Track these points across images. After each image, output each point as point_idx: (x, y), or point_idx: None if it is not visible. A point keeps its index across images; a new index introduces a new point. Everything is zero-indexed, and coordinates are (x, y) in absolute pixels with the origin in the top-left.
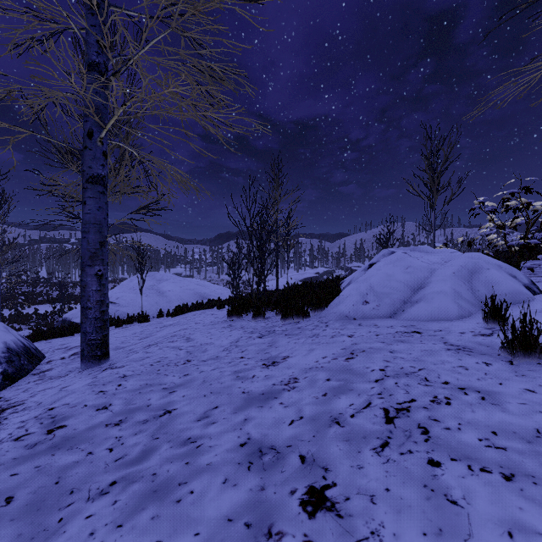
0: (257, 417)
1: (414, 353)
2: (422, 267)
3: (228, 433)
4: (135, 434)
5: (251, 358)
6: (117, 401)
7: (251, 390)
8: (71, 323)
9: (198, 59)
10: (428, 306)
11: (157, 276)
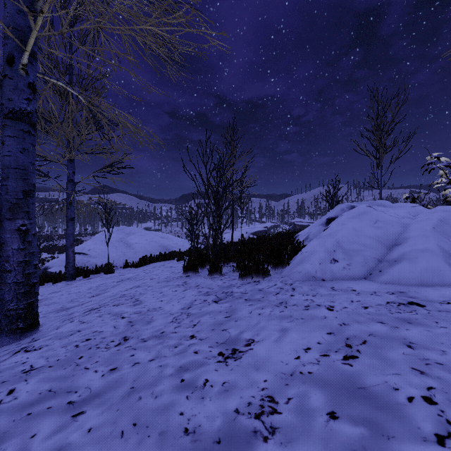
0: None
1: (450, 351)
2: (392, 221)
3: None
4: None
5: (204, 339)
6: None
7: (200, 426)
8: (43, 273)
9: None
10: (414, 267)
11: (126, 230)
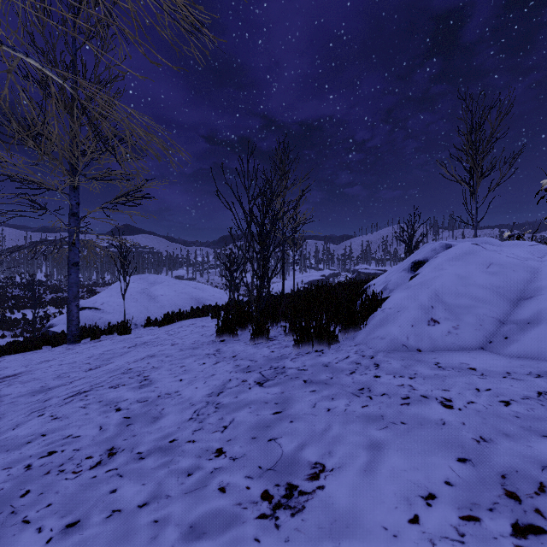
0: None
1: None
2: (512, 264)
3: None
4: None
5: (239, 459)
6: None
7: None
8: (42, 333)
9: None
10: None
11: (150, 279)
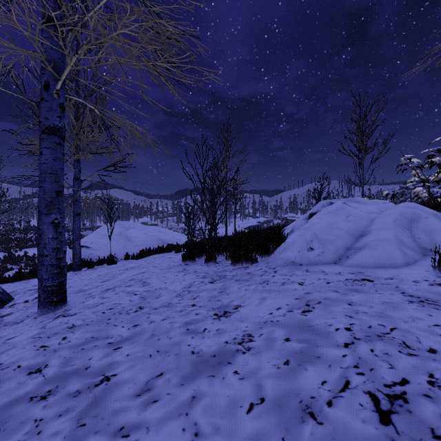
0: (208, 395)
1: (375, 306)
2: (361, 216)
3: (170, 421)
4: (59, 415)
5: (203, 306)
6: (54, 361)
7: (202, 350)
8: None
9: (152, 17)
10: (373, 253)
11: (126, 224)
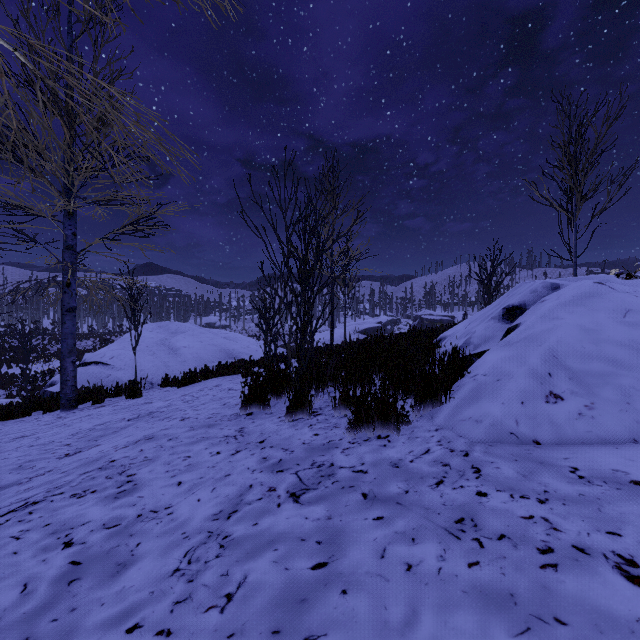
0: None
1: None
2: None
3: None
4: None
5: None
6: None
7: None
8: (33, 395)
9: None
10: None
11: (172, 327)
